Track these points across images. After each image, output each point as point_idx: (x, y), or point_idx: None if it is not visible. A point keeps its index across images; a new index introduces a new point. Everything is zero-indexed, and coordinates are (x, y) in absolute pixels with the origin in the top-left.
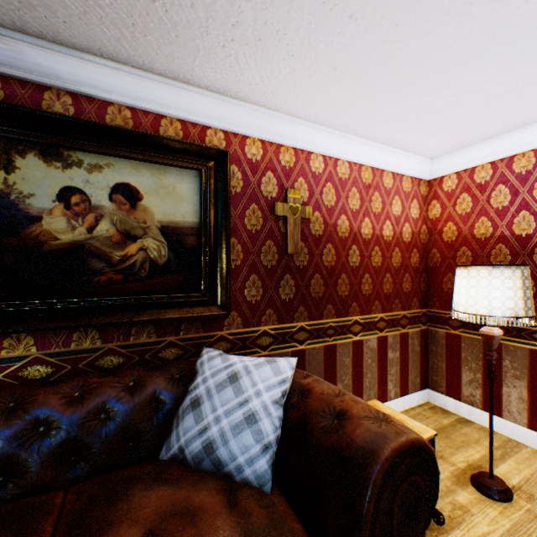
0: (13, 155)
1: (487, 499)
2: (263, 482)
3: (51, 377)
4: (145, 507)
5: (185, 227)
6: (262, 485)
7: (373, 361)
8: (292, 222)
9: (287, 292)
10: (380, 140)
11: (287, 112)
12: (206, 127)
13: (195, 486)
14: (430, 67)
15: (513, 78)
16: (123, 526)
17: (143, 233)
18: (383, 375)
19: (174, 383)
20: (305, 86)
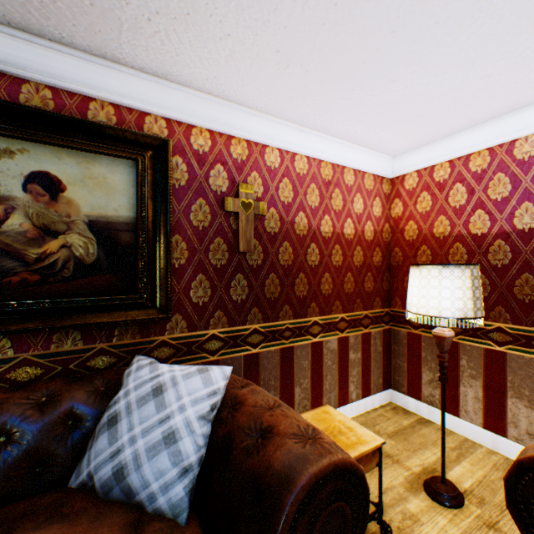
0: None
1: (438, 506)
2: (178, 512)
3: None
4: None
5: (118, 222)
6: (176, 515)
7: (334, 362)
8: (244, 219)
9: (239, 293)
10: (339, 135)
11: (236, 100)
12: (145, 113)
13: (96, 521)
14: (378, 55)
15: (463, 71)
16: None
17: (66, 228)
18: (345, 377)
19: (96, 397)
20: (250, 71)
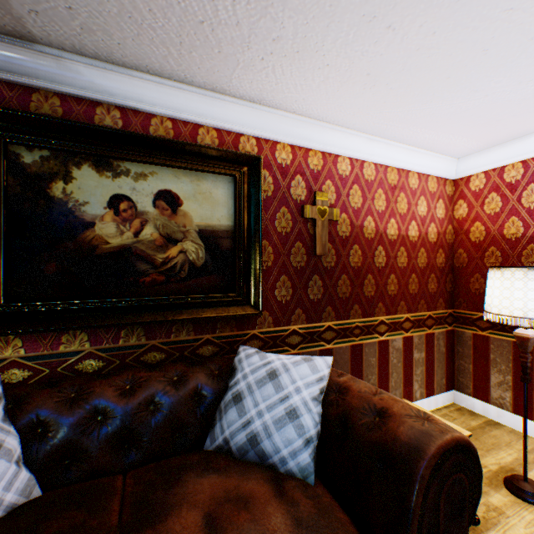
0: (71, 167)
1: (522, 502)
2: (306, 475)
3: (102, 371)
4: (200, 492)
5: (220, 231)
6: (305, 477)
7: (399, 361)
8: (320, 224)
9: (315, 292)
10: (406, 141)
11: (316, 117)
12: (240, 134)
13: (243, 475)
14: (465, 70)
15: None
16: (183, 508)
17: (182, 237)
18: (409, 375)
19: (213, 379)
20: (337, 92)
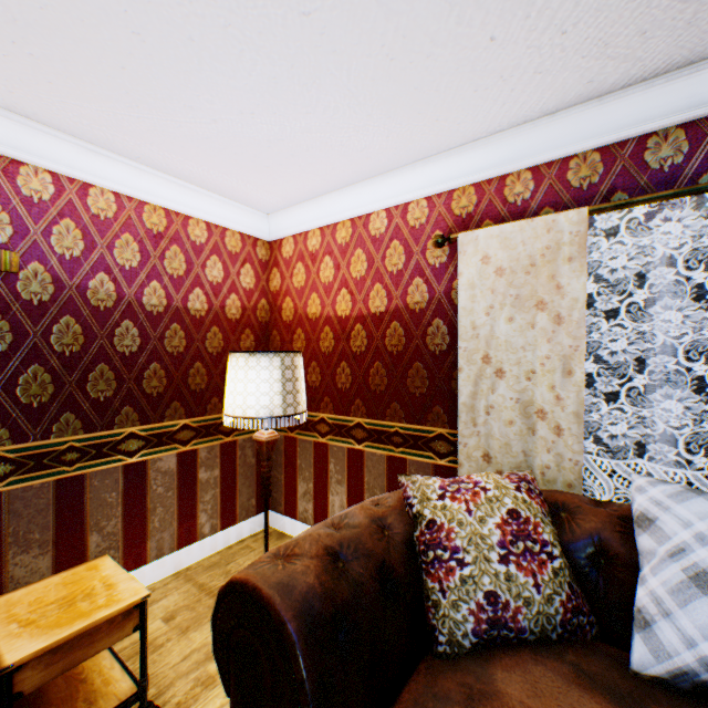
0: None
1: None
2: None
3: None
4: None
5: None
6: None
7: (171, 488)
8: None
9: None
10: (169, 171)
11: None
12: None
13: None
14: (140, 63)
15: (274, 117)
16: None
17: None
18: (191, 505)
19: None
20: None
